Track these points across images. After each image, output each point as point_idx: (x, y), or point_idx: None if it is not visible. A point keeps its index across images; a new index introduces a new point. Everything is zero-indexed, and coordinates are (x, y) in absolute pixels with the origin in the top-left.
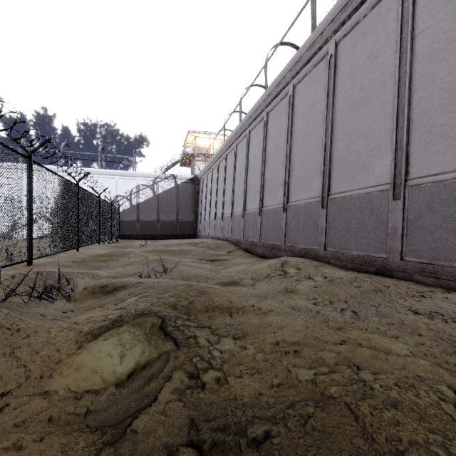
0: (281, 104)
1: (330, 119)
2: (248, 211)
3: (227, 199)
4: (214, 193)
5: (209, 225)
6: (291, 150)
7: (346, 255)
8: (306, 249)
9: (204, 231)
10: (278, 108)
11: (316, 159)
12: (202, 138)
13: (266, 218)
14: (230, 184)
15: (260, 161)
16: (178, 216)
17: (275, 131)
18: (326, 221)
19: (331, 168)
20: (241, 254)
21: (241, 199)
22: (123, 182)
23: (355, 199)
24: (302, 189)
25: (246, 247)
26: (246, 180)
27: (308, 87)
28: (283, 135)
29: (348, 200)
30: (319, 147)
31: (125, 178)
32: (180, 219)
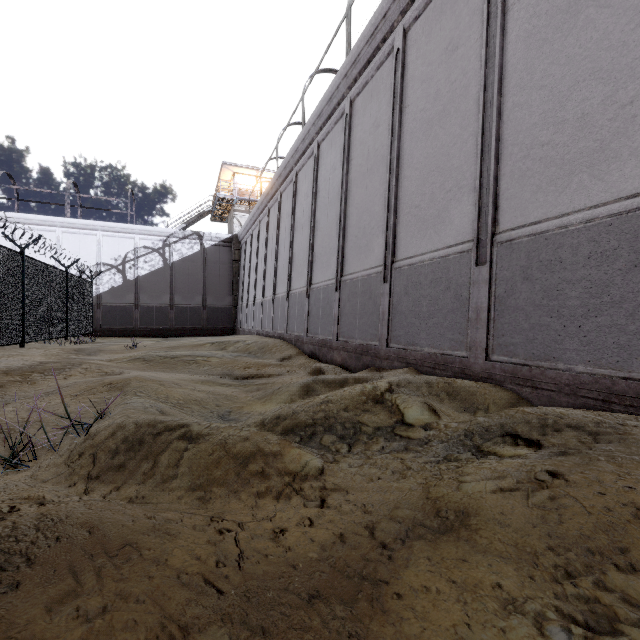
0: (379, 75)
1: (498, 62)
2: (316, 286)
3: (281, 267)
4: (262, 260)
5: (253, 313)
6: (400, 157)
7: (553, 374)
8: (437, 357)
9: (247, 324)
10: (371, 86)
11: (460, 161)
12: (246, 176)
13: (350, 295)
14: (286, 242)
15: (337, 192)
16: (206, 299)
17: (366, 130)
18: (489, 293)
19: (500, 173)
20: (303, 362)
21: (303, 264)
22: (111, 241)
23: (576, 235)
24: (425, 230)
25: (313, 350)
26: (312, 230)
27: (437, 21)
28: (382, 132)
29: (555, 239)
30: (467, 134)
31: (113, 235)
32: (209, 304)
